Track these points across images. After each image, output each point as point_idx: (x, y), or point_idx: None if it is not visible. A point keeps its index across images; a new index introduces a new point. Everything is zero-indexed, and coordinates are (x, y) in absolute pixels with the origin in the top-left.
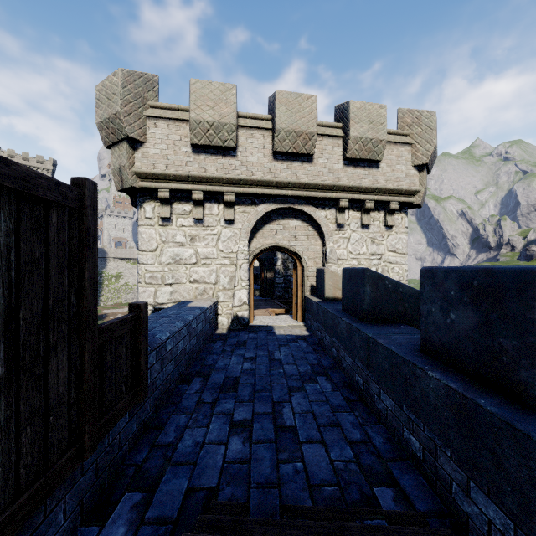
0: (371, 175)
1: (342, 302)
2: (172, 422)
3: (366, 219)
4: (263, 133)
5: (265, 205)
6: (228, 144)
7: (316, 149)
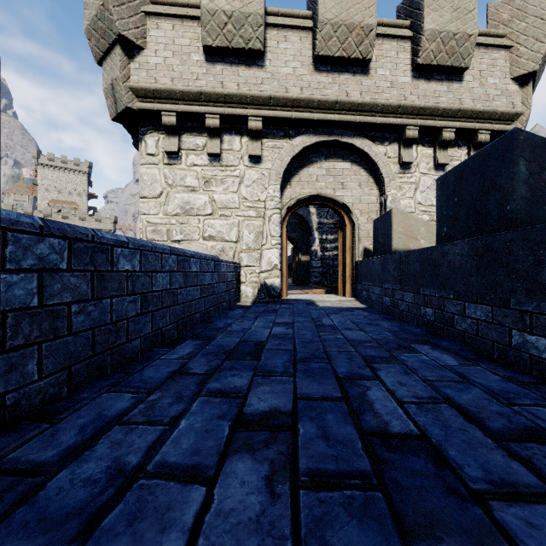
0: (451, 92)
1: (438, 234)
2: (95, 408)
3: (442, 156)
4: (300, 35)
5: (303, 137)
6: (252, 45)
7: (374, 56)
